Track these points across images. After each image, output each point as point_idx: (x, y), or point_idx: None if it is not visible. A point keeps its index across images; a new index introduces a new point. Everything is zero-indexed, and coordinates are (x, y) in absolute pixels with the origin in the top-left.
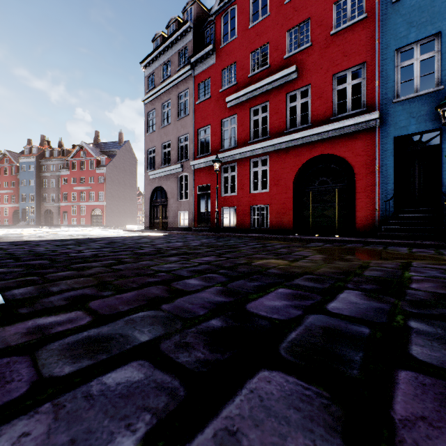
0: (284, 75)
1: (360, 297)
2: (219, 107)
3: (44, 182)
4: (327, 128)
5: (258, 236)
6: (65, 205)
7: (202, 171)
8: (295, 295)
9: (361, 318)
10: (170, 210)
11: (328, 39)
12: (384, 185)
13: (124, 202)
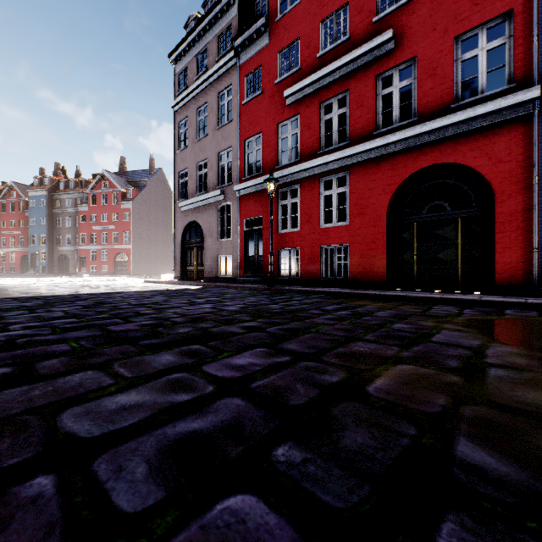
0: (373, 47)
1: None
2: (275, 106)
3: (58, 221)
4: (446, 121)
5: (335, 292)
6: (83, 248)
7: (250, 198)
8: None
9: None
10: (207, 254)
11: None
12: None
13: (156, 245)
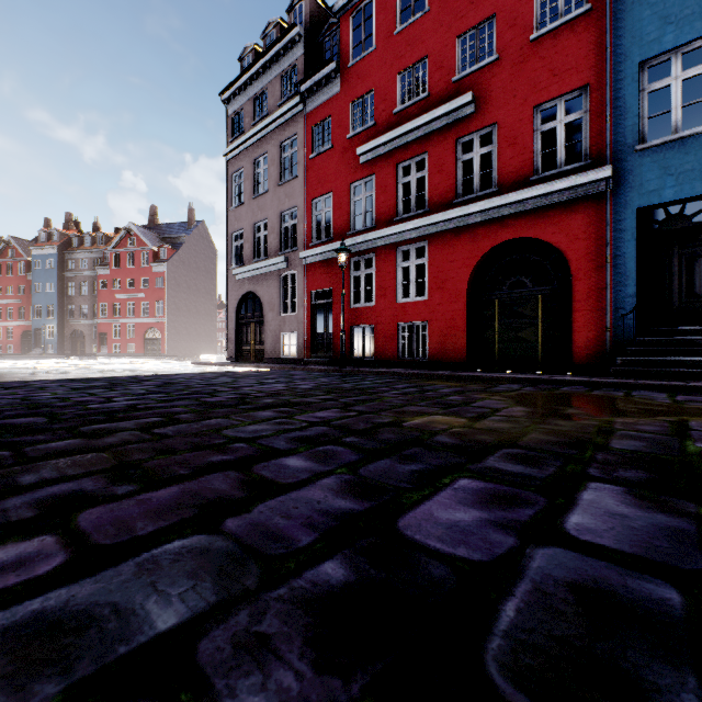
0: (453, 109)
1: (625, 501)
2: (347, 163)
3: (71, 287)
4: (525, 195)
5: (410, 373)
6: (104, 322)
7: (319, 267)
8: (492, 494)
9: (647, 556)
10: (267, 331)
11: (526, 48)
12: (620, 287)
13: (196, 318)
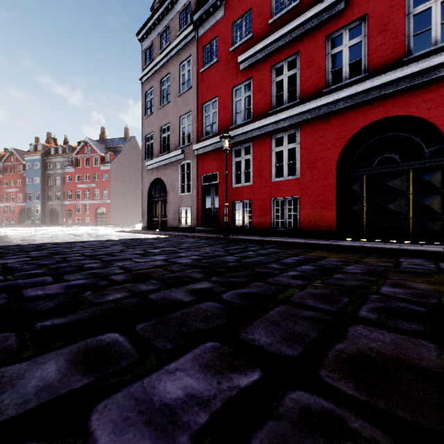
0: (324, 8)
1: None
2: (230, 72)
3: (50, 180)
4: (399, 74)
5: (288, 242)
6: (70, 203)
7: (207, 156)
8: None
9: None
10: (170, 207)
11: None
12: None
13: (130, 200)
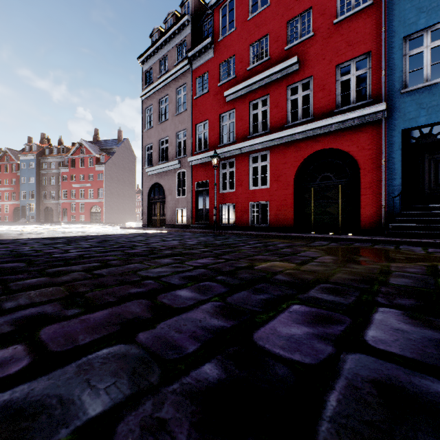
0: (285, 67)
1: (403, 320)
2: (218, 102)
3: (44, 180)
4: (330, 121)
5: (258, 234)
6: (65, 202)
7: (200, 167)
8: (315, 315)
9: (422, 360)
10: (168, 207)
11: (331, 28)
12: (391, 180)
13: (123, 199)
